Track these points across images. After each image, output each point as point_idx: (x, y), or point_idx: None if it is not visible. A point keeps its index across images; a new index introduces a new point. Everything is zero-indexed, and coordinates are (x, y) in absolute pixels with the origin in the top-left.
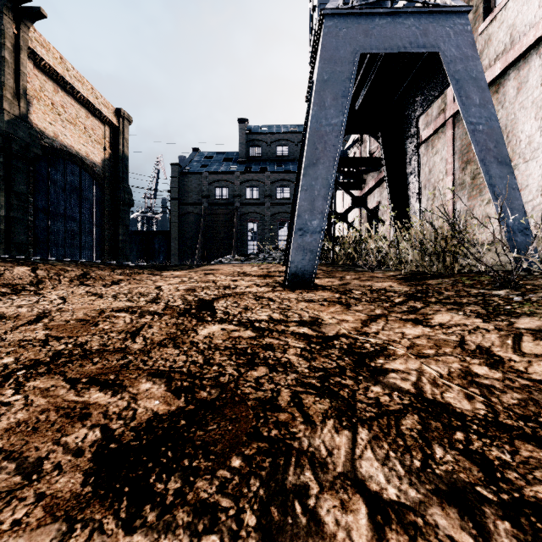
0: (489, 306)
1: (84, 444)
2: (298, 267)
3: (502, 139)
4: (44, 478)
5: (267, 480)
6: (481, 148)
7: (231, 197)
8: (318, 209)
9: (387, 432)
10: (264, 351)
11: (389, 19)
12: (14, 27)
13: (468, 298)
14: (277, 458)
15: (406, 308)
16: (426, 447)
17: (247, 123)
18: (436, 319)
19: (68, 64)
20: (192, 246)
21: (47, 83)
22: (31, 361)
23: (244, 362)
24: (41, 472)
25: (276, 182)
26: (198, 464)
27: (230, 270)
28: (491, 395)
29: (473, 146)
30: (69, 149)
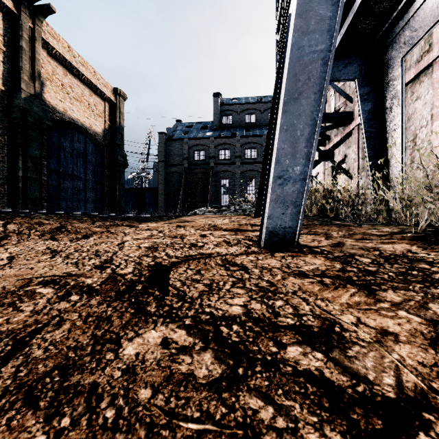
0: None
1: None
2: (277, 223)
3: None
4: None
5: None
6: None
7: (207, 159)
8: (301, 152)
9: None
10: None
11: None
12: (31, 22)
13: None
14: None
15: None
16: None
17: (221, 96)
18: None
19: (74, 52)
20: (175, 199)
21: (57, 68)
22: None
23: None
24: None
25: (245, 145)
26: None
27: (202, 222)
28: None
29: None
30: (75, 121)
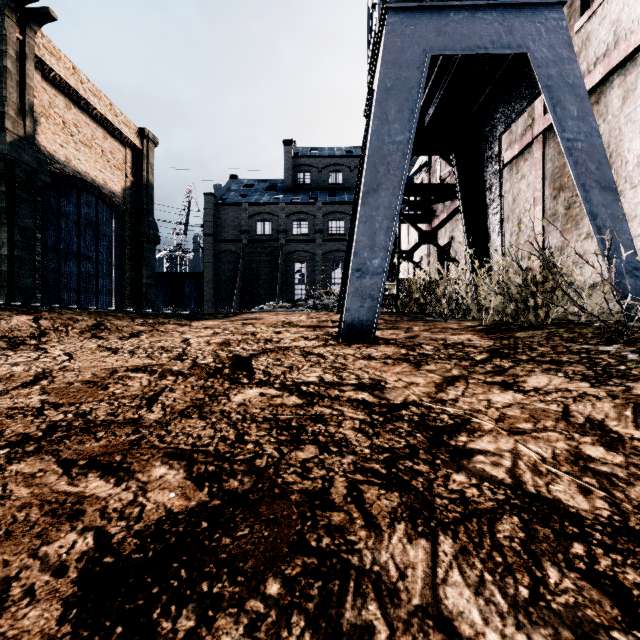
0: (597, 365)
1: (69, 556)
2: (355, 316)
3: (606, 159)
4: (8, 611)
5: (315, 617)
6: (580, 170)
7: (275, 233)
8: (379, 245)
9: (478, 542)
10: (313, 424)
11: (467, 14)
12: (19, 32)
13: (569, 355)
14: (329, 582)
15: (491, 368)
16: (534, 566)
17: (294, 145)
18: (530, 382)
19: (82, 76)
20: (229, 290)
21: (57, 98)
22: (19, 436)
23: (287, 438)
24: (5, 601)
25: (328, 215)
26: (221, 590)
27: (273, 319)
28: (614, 489)
29: (570, 167)
30: (83, 176)
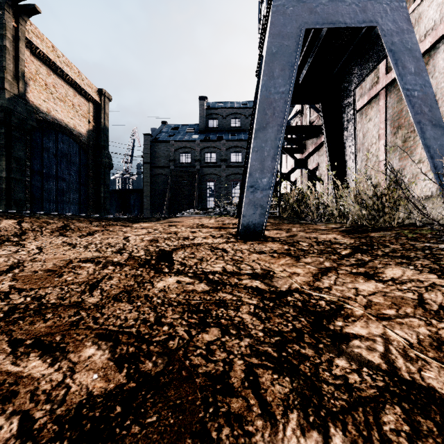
0: (440, 260)
1: None
2: (250, 220)
3: (436, 103)
4: None
5: None
6: (416, 112)
7: (193, 161)
8: (267, 168)
9: (367, 436)
10: (217, 309)
11: None
12: (14, 21)
13: (415, 252)
14: None
15: (354, 261)
16: None
17: (206, 100)
18: (387, 274)
19: (58, 52)
20: (161, 201)
21: (41, 67)
22: None
23: (196, 321)
24: None
25: (230, 148)
26: None
27: (191, 222)
28: None
29: (409, 110)
30: (59, 122)
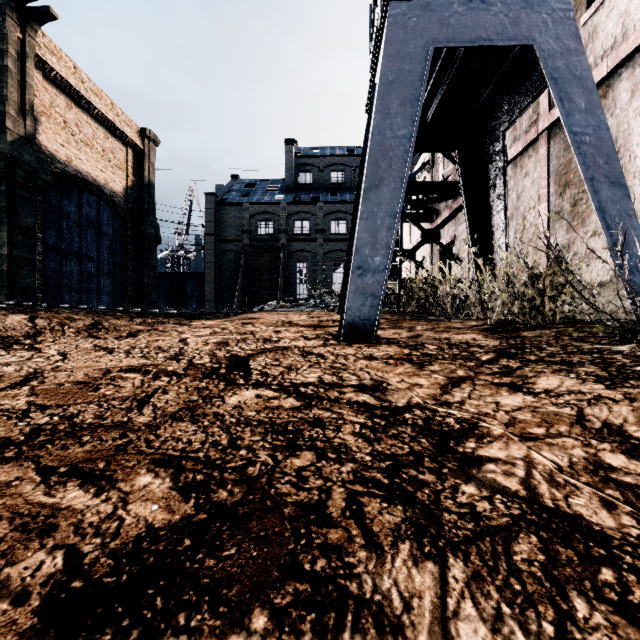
0: (611, 366)
1: (34, 580)
2: (356, 315)
3: (615, 153)
4: None
5: None
6: (588, 165)
7: (277, 233)
8: (381, 242)
9: (493, 566)
10: (311, 428)
11: (471, 5)
12: (19, 31)
13: (580, 355)
14: (324, 614)
15: (498, 369)
16: (558, 597)
17: (296, 144)
18: (540, 384)
19: (83, 75)
20: (231, 290)
21: (58, 97)
22: None
23: (282, 443)
24: None
25: (330, 214)
26: (200, 623)
27: (274, 319)
28: None
29: (578, 162)
30: (84, 176)
